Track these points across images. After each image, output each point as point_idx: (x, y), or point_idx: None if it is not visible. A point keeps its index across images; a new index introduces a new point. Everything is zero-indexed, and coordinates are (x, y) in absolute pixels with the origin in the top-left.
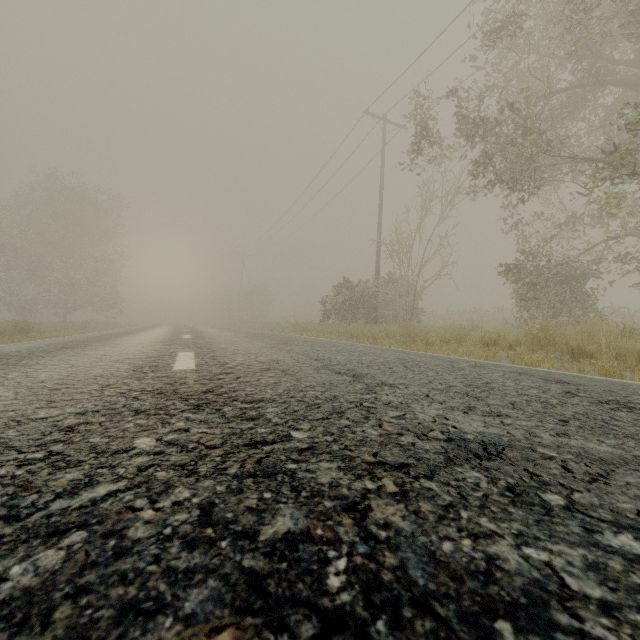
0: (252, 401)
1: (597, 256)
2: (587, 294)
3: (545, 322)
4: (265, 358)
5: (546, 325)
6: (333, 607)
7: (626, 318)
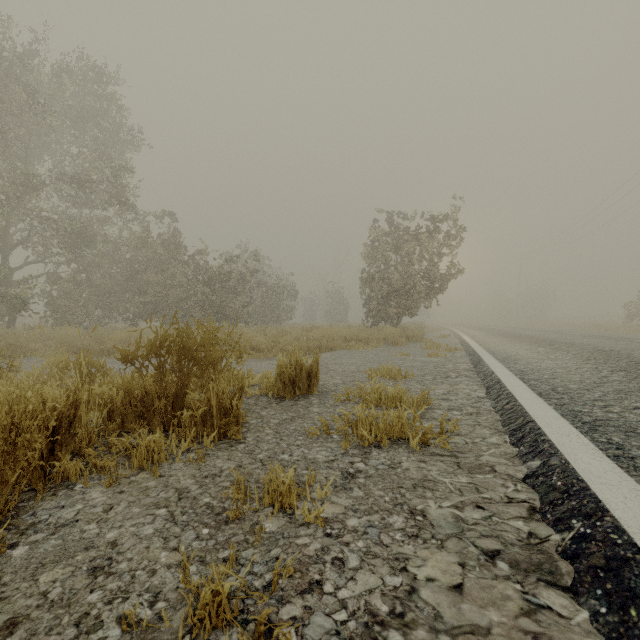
0: (609, 336)
1: None
2: None
3: None
4: (601, 334)
5: None
6: (626, 338)
7: None
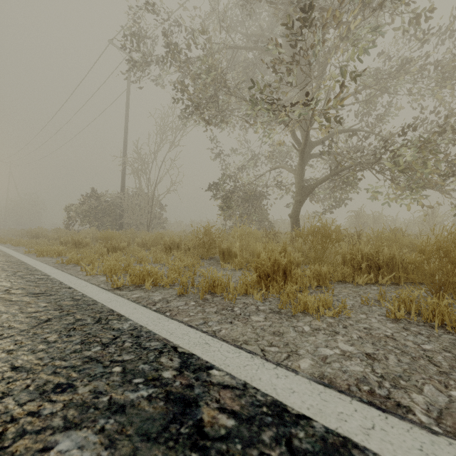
0: None
1: (266, 182)
2: (262, 208)
3: (209, 227)
4: None
5: (209, 229)
6: None
7: (286, 226)
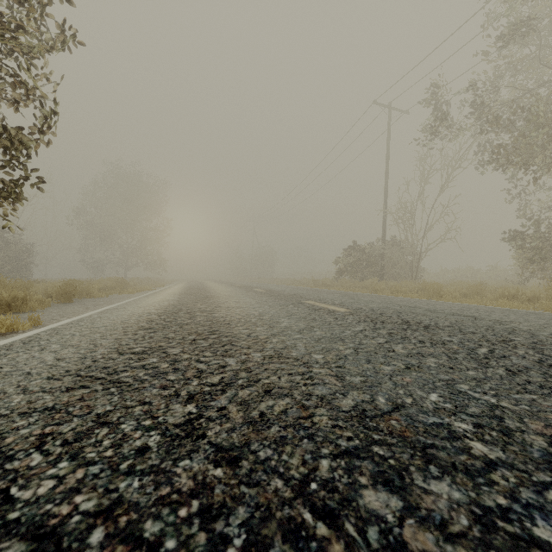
0: (447, 326)
1: None
2: None
3: None
4: (374, 305)
5: None
6: None
7: None
